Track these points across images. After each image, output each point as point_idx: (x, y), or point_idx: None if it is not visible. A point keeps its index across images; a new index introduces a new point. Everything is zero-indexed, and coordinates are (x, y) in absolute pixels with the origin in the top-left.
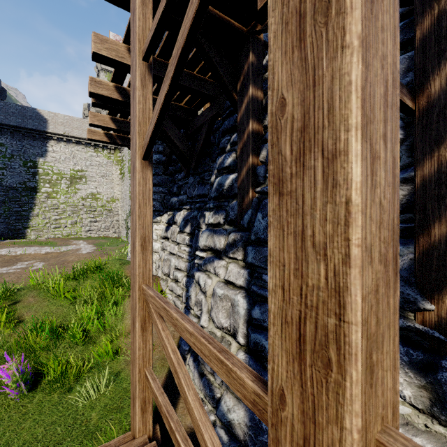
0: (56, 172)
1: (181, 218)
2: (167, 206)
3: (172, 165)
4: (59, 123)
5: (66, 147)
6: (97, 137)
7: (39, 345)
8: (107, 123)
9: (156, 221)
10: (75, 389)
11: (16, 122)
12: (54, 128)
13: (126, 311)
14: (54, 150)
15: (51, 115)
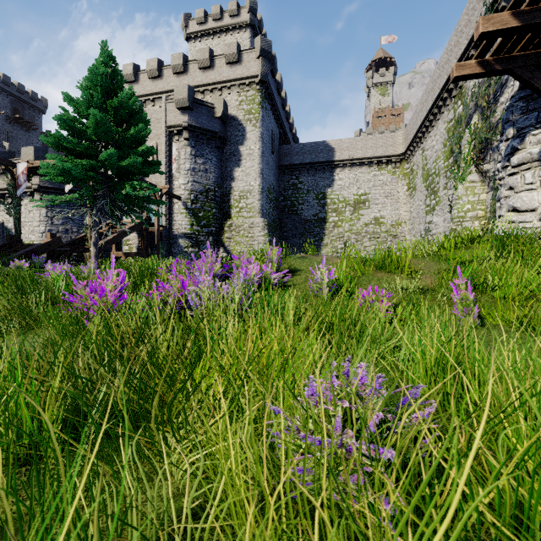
0: (341, 200)
1: None
2: None
3: None
4: (344, 148)
5: (350, 171)
6: (466, 71)
7: None
8: (505, 23)
9: None
10: None
11: (311, 159)
12: (340, 155)
13: None
14: (339, 178)
15: (337, 143)
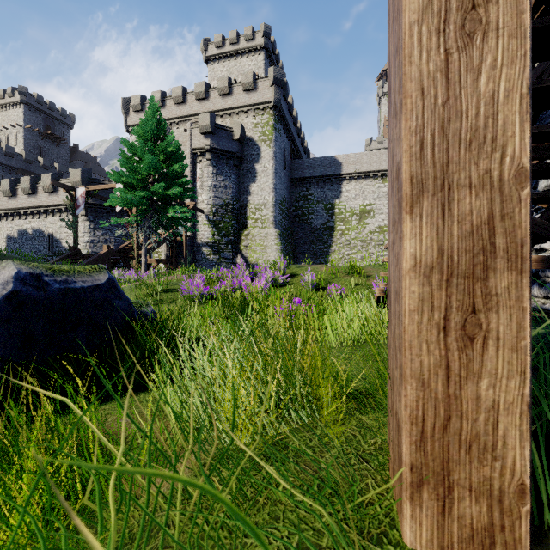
0: (348, 210)
1: None
2: None
3: None
4: (351, 162)
5: (356, 184)
6: None
7: None
8: None
9: None
10: None
11: (320, 173)
12: (347, 169)
13: None
14: (346, 190)
15: (344, 158)
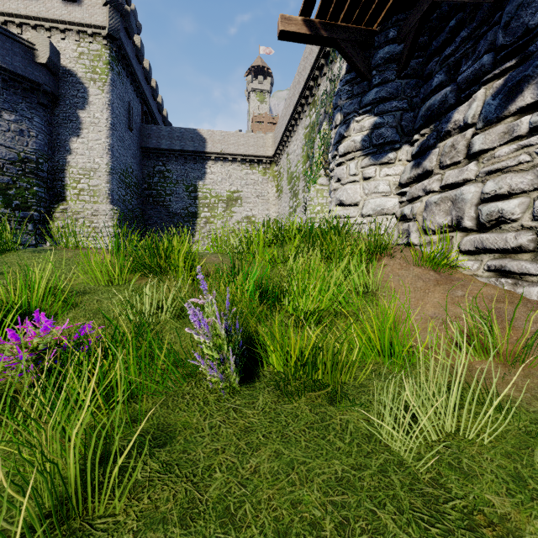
0: (213, 195)
1: (486, 98)
2: (407, 131)
3: (414, 57)
4: (216, 141)
5: (223, 166)
6: (292, 27)
7: (243, 303)
8: None
9: (387, 161)
10: (344, 402)
11: (180, 146)
12: (212, 147)
13: (375, 284)
14: (211, 171)
15: (209, 134)
